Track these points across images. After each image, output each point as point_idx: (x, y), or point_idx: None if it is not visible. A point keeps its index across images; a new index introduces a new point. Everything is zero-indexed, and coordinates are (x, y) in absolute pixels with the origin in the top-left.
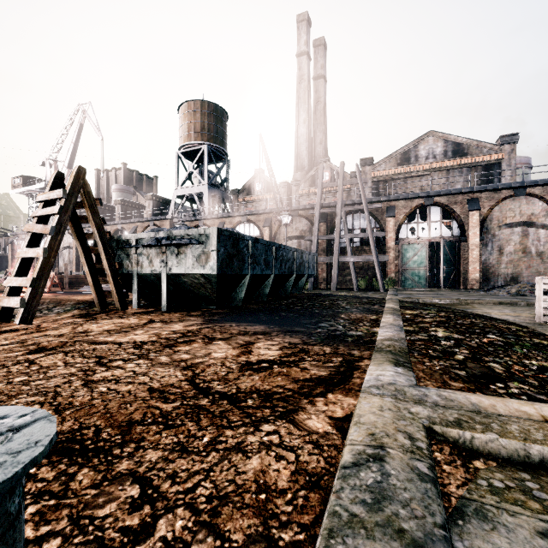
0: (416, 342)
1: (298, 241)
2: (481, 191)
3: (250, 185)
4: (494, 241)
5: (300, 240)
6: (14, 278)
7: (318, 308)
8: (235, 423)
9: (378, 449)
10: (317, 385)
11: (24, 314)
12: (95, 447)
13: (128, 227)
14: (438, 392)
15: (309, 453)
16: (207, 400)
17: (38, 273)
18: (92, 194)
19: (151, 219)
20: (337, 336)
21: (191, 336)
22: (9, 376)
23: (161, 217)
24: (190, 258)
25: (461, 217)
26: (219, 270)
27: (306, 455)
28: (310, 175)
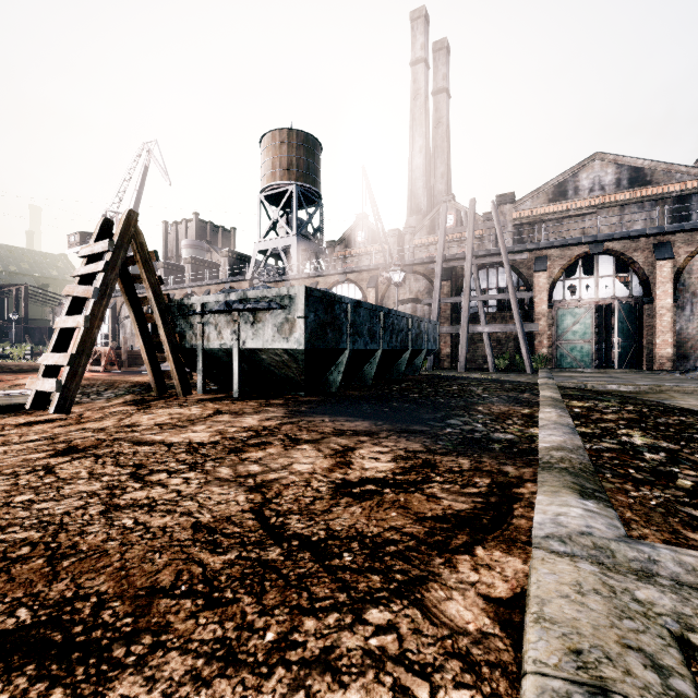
0: (603, 453)
1: (413, 306)
2: (675, 232)
3: (350, 235)
4: (695, 303)
5: (416, 304)
6: (50, 354)
7: (443, 396)
8: (322, 602)
9: (597, 695)
10: (456, 530)
11: (60, 401)
12: (86, 640)
13: (199, 291)
14: (676, 556)
15: (456, 682)
16: (279, 550)
17: (78, 348)
18: (145, 246)
19: (226, 281)
20: (477, 441)
21: (267, 435)
22: (12, 492)
23: (239, 278)
24: (269, 327)
25: (644, 270)
26: (308, 343)
27: (450, 689)
28: (428, 219)
